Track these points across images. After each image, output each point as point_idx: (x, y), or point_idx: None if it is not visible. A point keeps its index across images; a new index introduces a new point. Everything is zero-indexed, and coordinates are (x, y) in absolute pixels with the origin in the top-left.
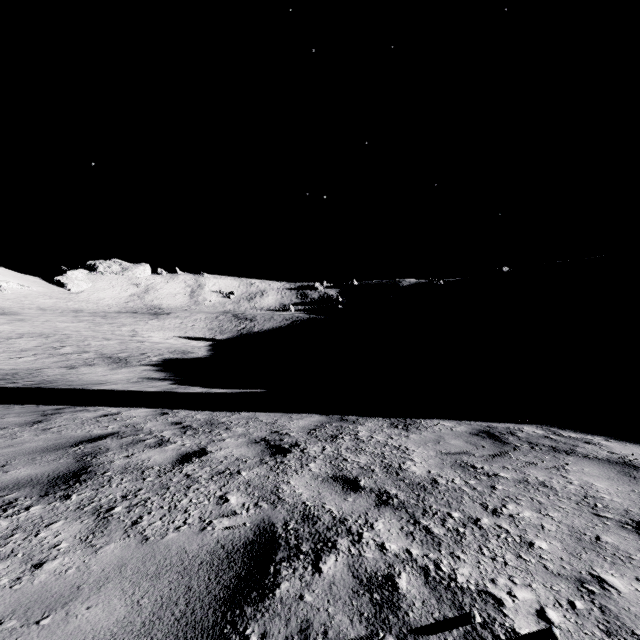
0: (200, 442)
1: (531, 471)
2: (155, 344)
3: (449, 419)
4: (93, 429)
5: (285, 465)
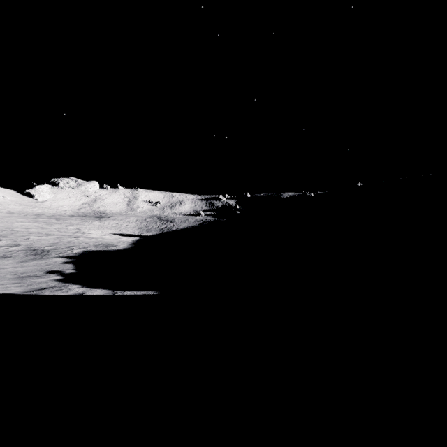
0: None
1: None
2: (88, 239)
3: None
4: None
5: None
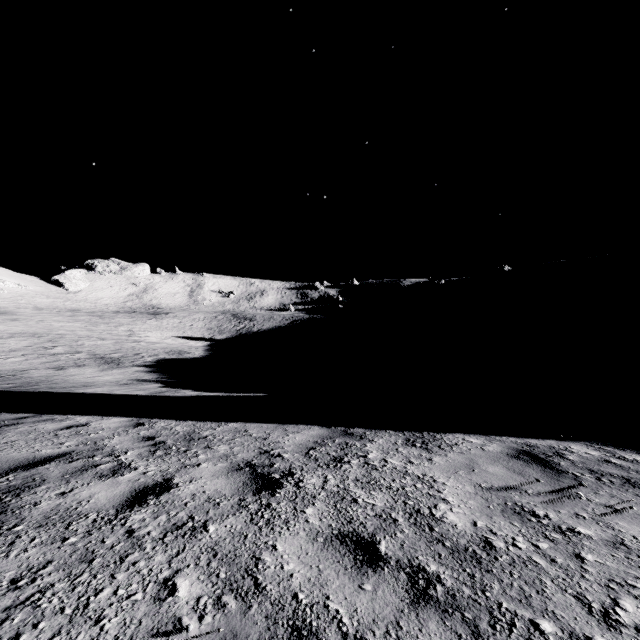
0: (168, 468)
1: (620, 523)
2: (151, 344)
3: (474, 433)
4: (43, 447)
5: (272, 511)
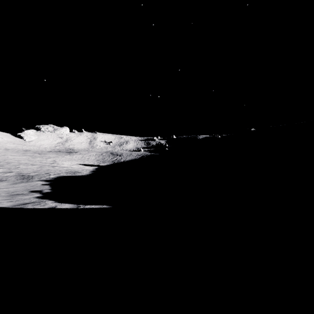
0: None
1: None
2: (61, 168)
3: None
4: None
5: None
